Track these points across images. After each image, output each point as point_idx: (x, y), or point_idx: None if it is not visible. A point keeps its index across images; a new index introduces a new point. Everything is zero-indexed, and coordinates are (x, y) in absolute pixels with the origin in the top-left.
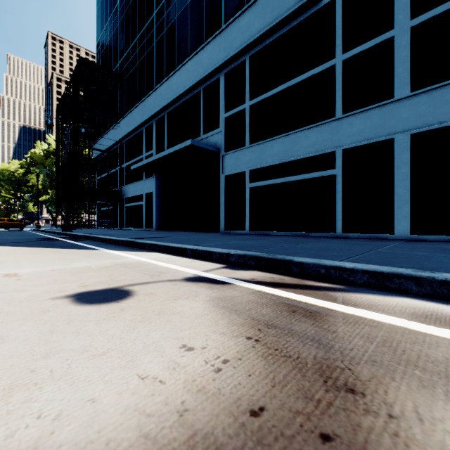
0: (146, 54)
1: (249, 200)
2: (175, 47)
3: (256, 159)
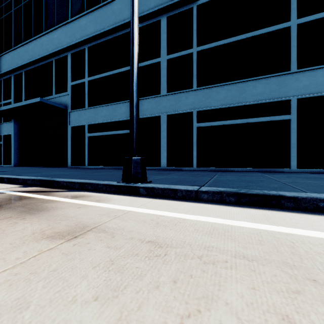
0: (5, 17)
1: (88, 145)
2: (32, 20)
3: (92, 118)
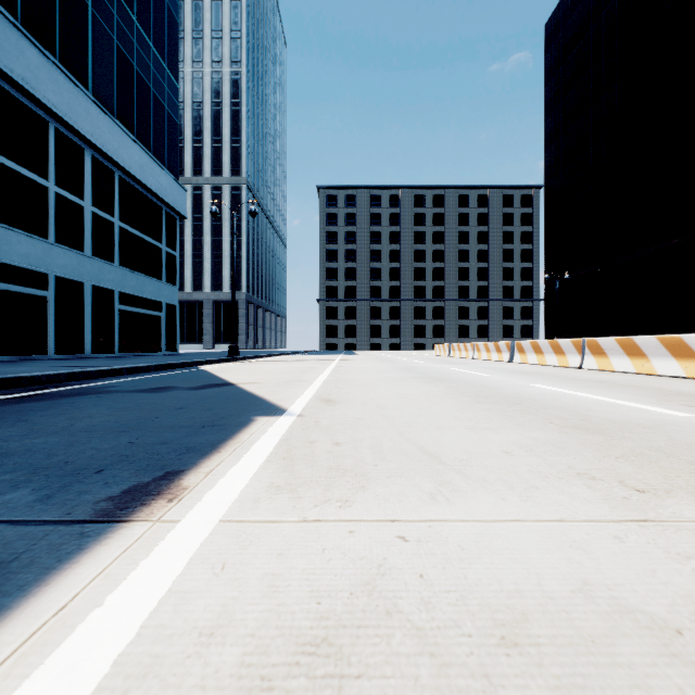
0: None
1: None
2: None
3: None
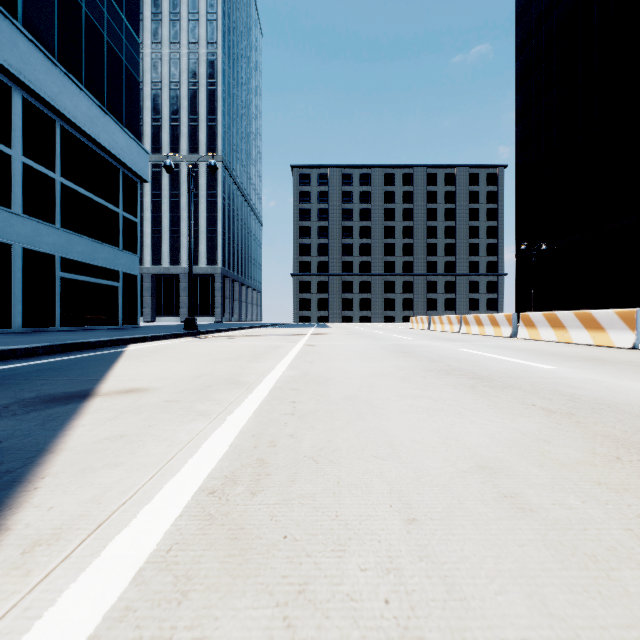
0: None
1: None
2: None
3: None
